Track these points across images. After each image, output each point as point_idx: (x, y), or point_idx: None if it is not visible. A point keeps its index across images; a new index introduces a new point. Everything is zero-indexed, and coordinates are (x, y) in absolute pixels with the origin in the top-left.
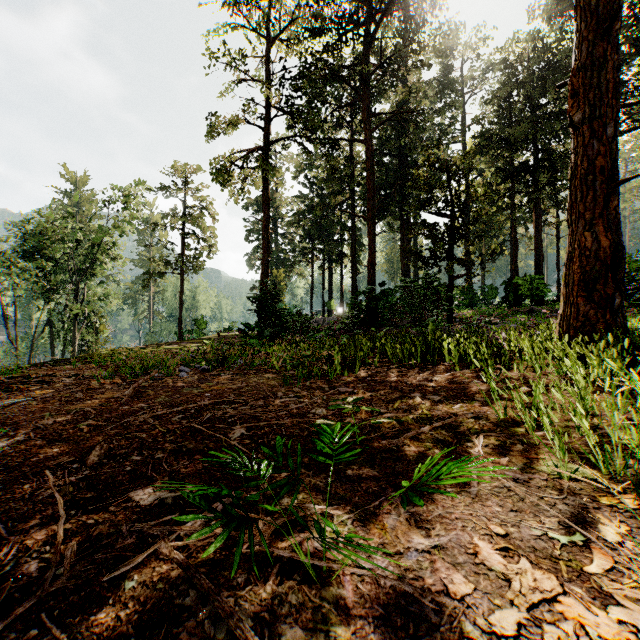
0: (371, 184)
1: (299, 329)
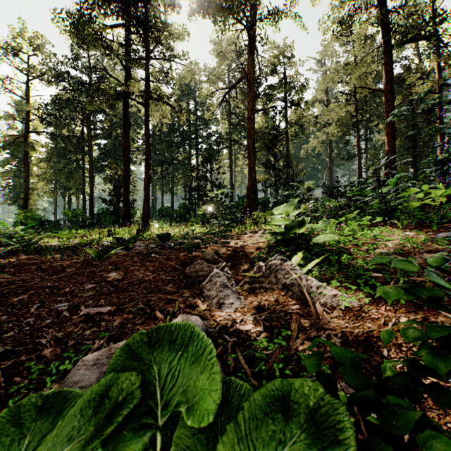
0: (91, 162)
1: (51, 228)
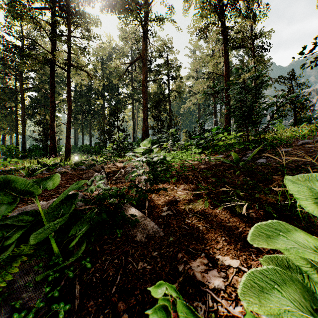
0: (23, 109)
1: None
